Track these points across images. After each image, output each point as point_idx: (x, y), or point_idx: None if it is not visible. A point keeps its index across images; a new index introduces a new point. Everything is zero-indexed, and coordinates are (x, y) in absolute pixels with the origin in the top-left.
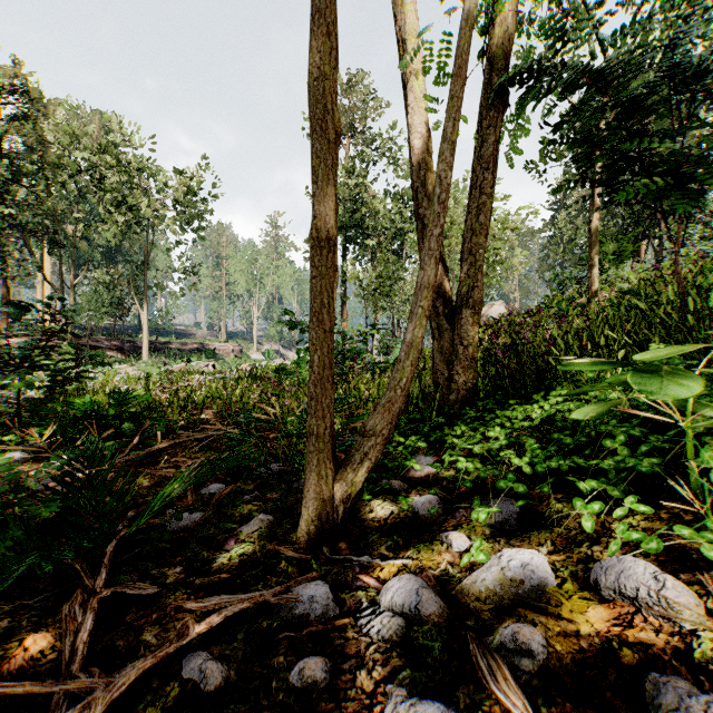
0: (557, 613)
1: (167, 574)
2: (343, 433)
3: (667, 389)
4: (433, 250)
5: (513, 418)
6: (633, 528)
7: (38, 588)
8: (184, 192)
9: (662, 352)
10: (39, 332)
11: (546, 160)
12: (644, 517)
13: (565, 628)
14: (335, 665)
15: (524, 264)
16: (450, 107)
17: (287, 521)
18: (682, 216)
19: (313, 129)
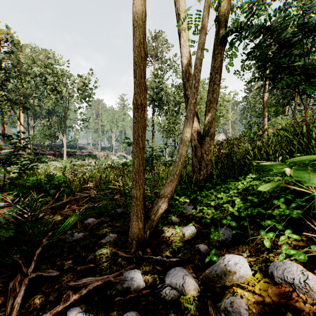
0: (253, 290)
1: (64, 264)
2: (151, 194)
3: (311, 179)
4: (192, 109)
5: (229, 188)
6: (289, 245)
7: (2, 271)
8: (82, 85)
9: (302, 158)
10: (13, 148)
11: (243, 70)
12: (294, 239)
13: (257, 299)
14: (142, 315)
15: (233, 117)
16: (200, 43)
17: (123, 237)
18: (304, 95)
19: (134, 52)
